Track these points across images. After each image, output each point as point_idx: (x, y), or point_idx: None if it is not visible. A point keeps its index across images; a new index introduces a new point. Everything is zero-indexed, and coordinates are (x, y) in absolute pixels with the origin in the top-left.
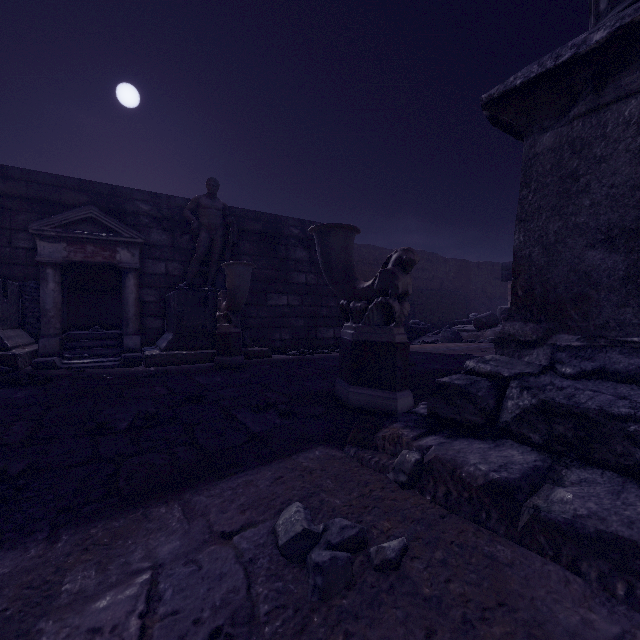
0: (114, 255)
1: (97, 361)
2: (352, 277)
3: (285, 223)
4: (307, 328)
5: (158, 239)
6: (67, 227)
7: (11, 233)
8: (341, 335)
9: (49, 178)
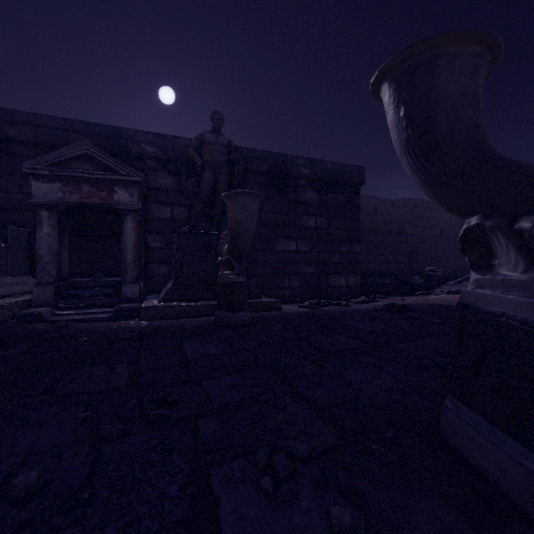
0: (111, 195)
1: (91, 312)
2: (505, 157)
3: (294, 162)
4: (317, 275)
5: (164, 183)
6: (62, 165)
7: (22, 179)
8: (465, 301)
9: (56, 121)
